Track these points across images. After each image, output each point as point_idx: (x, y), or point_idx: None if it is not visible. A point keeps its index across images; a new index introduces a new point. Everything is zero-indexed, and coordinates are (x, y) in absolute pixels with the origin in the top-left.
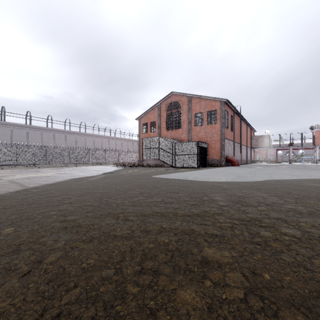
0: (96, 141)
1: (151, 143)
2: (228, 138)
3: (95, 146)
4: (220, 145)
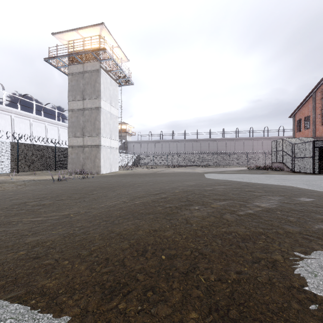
0: (264, 144)
1: (277, 146)
2: None
3: (263, 149)
4: None
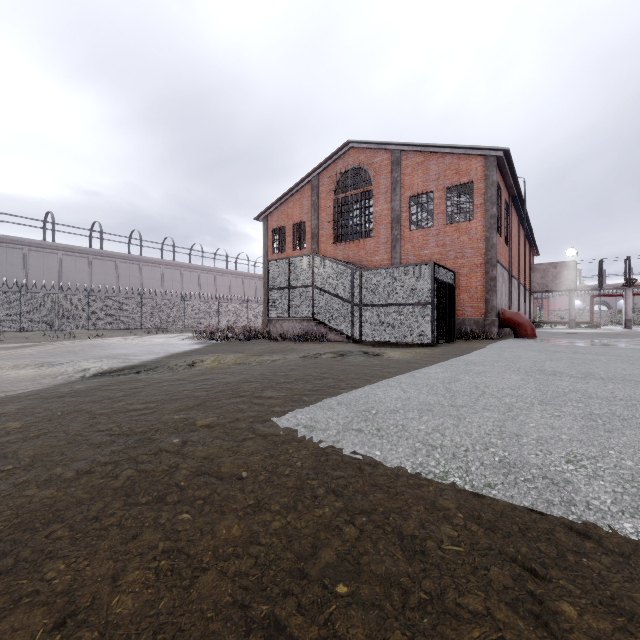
0: (167, 277)
1: (292, 274)
2: (501, 261)
3: (165, 289)
4: (485, 279)
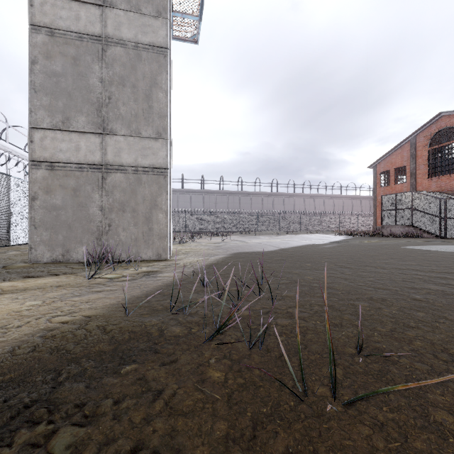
0: (307, 203)
1: (398, 202)
2: None
3: (305, 209)
4: None
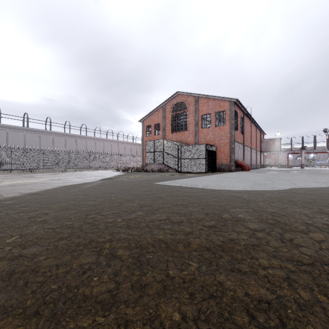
0: (97, 145)
1: (155, 146)
2: (237, 141)
3: (96, 150)
4: (230, 148)
